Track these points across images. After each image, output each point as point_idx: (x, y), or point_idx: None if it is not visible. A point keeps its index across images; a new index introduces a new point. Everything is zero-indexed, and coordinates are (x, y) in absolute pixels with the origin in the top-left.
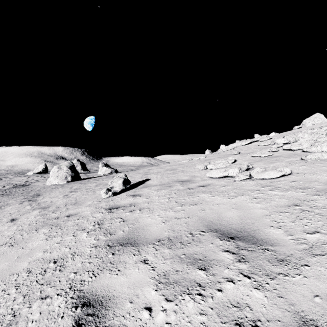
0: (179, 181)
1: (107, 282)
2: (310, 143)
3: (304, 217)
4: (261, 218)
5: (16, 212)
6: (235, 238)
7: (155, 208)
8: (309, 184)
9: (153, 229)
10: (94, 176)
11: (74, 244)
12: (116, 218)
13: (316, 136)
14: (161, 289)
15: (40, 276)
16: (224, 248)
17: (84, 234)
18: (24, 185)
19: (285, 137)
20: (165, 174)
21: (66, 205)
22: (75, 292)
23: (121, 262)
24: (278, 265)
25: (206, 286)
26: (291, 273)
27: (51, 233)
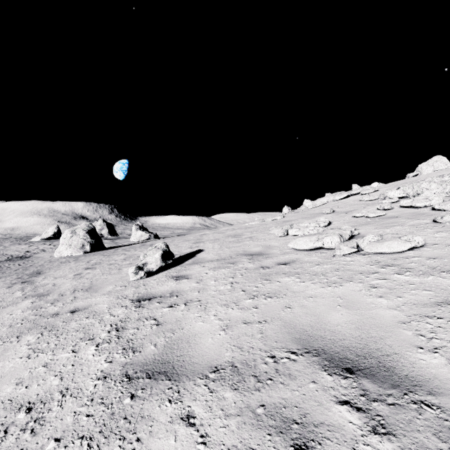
0: (246, 254)
1: None
2: (442, 197)
3: None
4: (396, 329)
5: None
6: (355, 372)
7: (209, 301)
8: None
9: (206, 343)
10: (125, 244)
11: (71, 370)
12: (146, 318)
13: (449, 187)
14: None
15: None
16: (338, 395)
17: (91, 348)
18: (23, 257)
19: (401, 188)
20: (226, 243)
21: (74, 291)
22: None
23: (144, 418)
24: None
25: None
26: None
27: (40, 344)
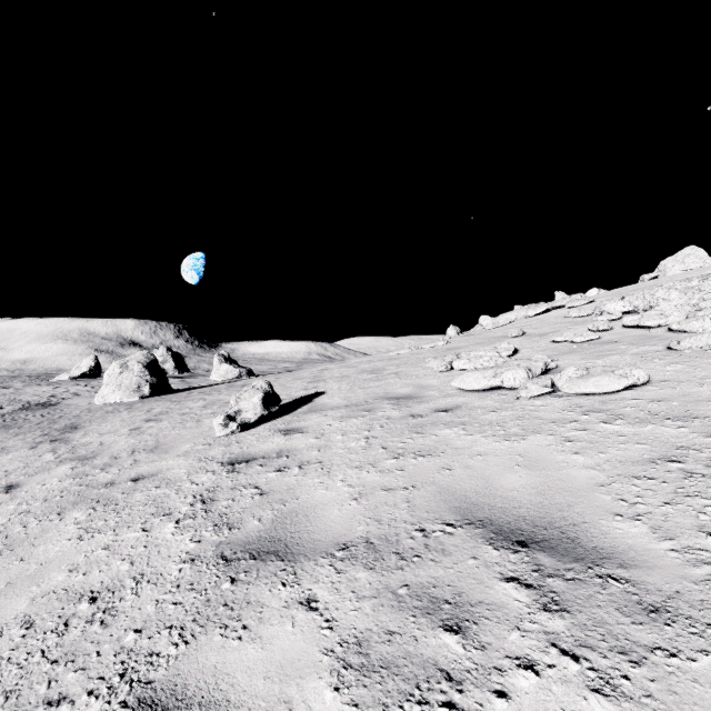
0: (389, 397)
1: (214, 661)
2: (686, 311)
3: (696, 492)
4: (590, 493)
5: (20, 468)
6: (530, 545)
7: (335, 462)
8: (694, 408)
9: (331, 515)
10: (202, 384)
11: (143, 552)
12: (244, 486)
13: (697, 297)
14: (349, 687)
15: (53, 637)
16: (504, 571)
17: (168, 526)
18: (47, 404)
19: (626, 298)
20: (359, 382)
21: (133, 453)
22: (134, 688)
23: (251, 604)
24: (647, 625)
25: (466, 682)
26: (684, 647)
27: (93, 521)
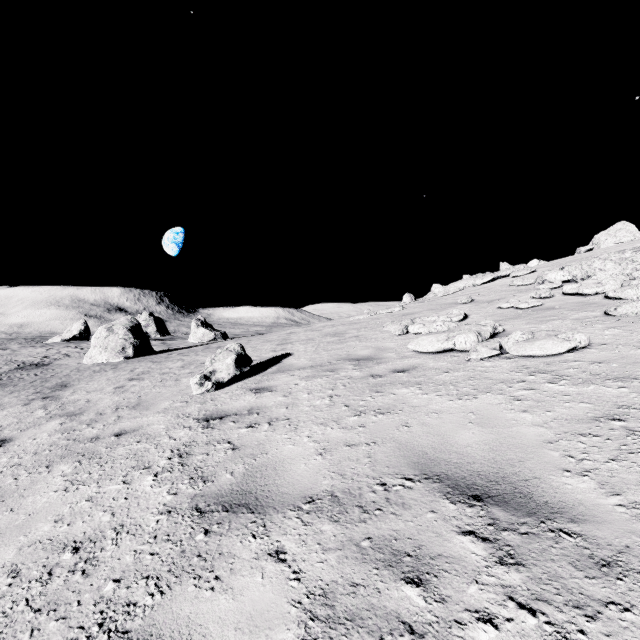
0: (351, 358)
1: (188, 612)
2: (620, 280)
3: (639, 449)
4: (539, 450)
5: (14, 423)
6: (484, 500)
7: (301, 419)
8: (633, 370)
9: (298, 470)
10: (181, 346)
11: (124, 504)
12: (218, 441)
13: (630, 267)
14: (315, 639)
15: (37, 586)
16: (461, 525)
17: (147, 478)
18: (40, 364)
19: (565, 268)
20: (323, 345)
21: (117, 409)
22: (111, 637)
23: (223, 555)
24: (599, 579)
25: (428, 635)
26: (637, 601)
27: (79, 474)
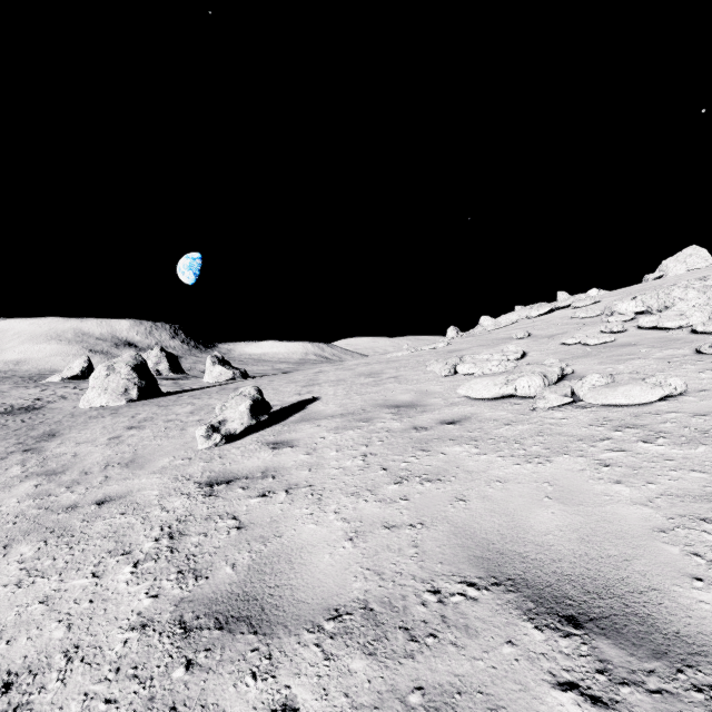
0: (389, 405)
1: None
2: (708, 312)
3: None
4: (650, 542)
5: None
6: (584, 625)
7: (327, 486)
8: None
9: (320, 563)
10: (194, 387)
11: (87, 610)
12: (221, 516)
13: None
14: None
15: None
16: (555, 670)
17: (124, 570)
18: (31, 408)
19: (638, 297)
20: (356, 387)
21: (106, 467)
22: None
23: (207, 709)
24: None
25: None
26: None
27: (40, 560)
